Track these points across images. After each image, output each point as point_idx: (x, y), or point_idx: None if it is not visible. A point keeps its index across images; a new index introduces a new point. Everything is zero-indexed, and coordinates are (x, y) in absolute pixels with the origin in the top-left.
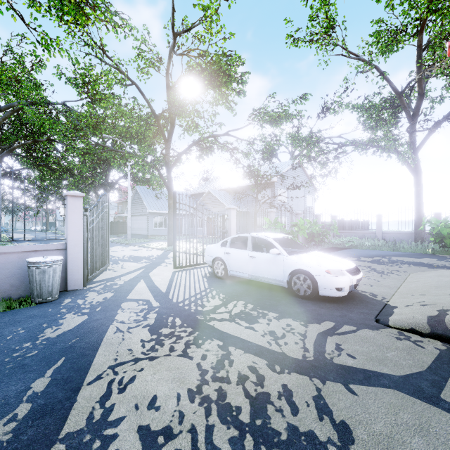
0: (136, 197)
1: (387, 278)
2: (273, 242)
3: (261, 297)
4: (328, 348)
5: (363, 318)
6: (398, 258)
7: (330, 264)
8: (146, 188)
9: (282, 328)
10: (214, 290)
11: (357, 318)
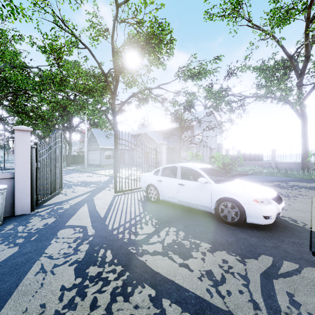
0: (92, 136)
1: (295, 202)
2: (201, 172)
3: (191, 223)
4: (281, 301)
5: (299, 251)
6: (293, 183)
7: (256, 192)
8: (99, 130)
9: (218, 265)
10: (147, 214)
11: (292, 251)
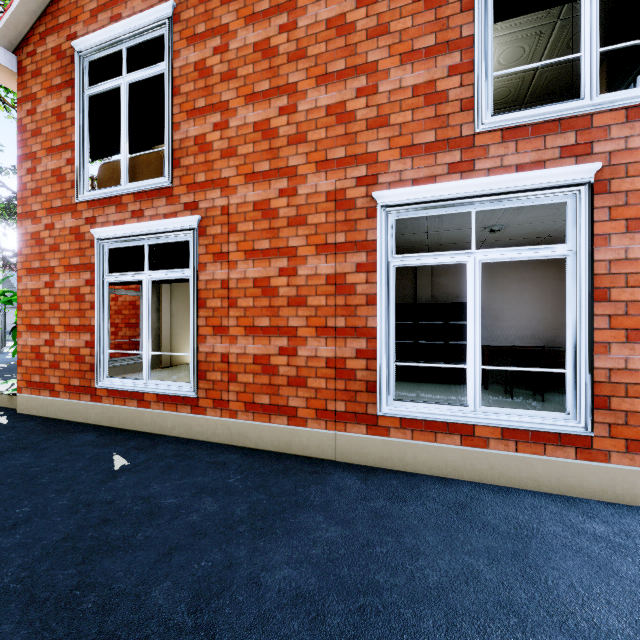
0: (7, 285)
1: None
2: None
3: None
4: None
5: None
6: None
7: None
8: None
9: None
10: None
11: None
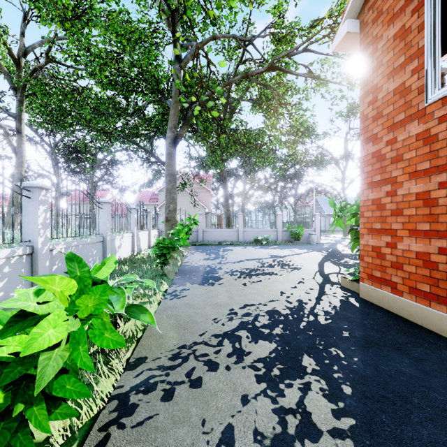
0: (316, 204)
1: None
2: None
3: None
4: None
5: None
6: None
7: None
8: (323, 197)
9: None
10: None
11: None
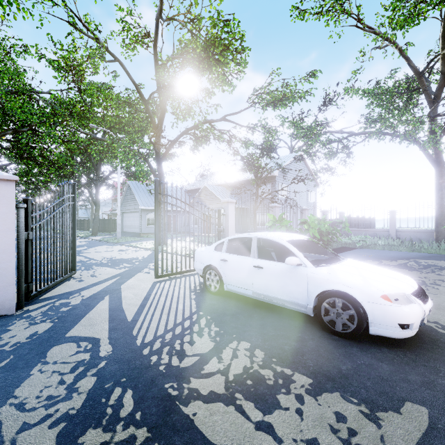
0: (128, 192)
1: (438, 294)
2: (290, 247)
3: (275, 333)
4: None
5: None
6: (426, 261)
7: (385, 282)
8: (139, 184)
9: (330, 427)
10: (203, 316)
11: None
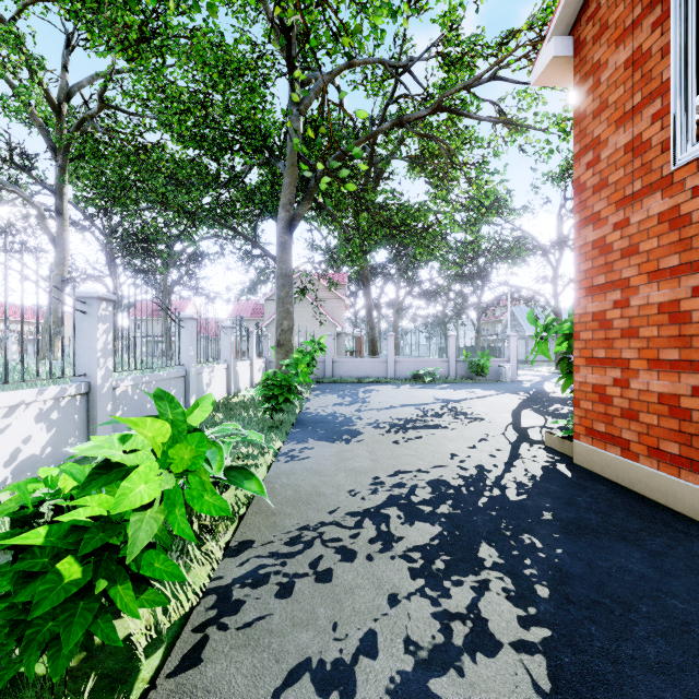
0: (512, 319)
1: None
2: None
3: None
4: None
5: None
6: None
7: None
8: (523, 308)
9: None
10: None
11: None
